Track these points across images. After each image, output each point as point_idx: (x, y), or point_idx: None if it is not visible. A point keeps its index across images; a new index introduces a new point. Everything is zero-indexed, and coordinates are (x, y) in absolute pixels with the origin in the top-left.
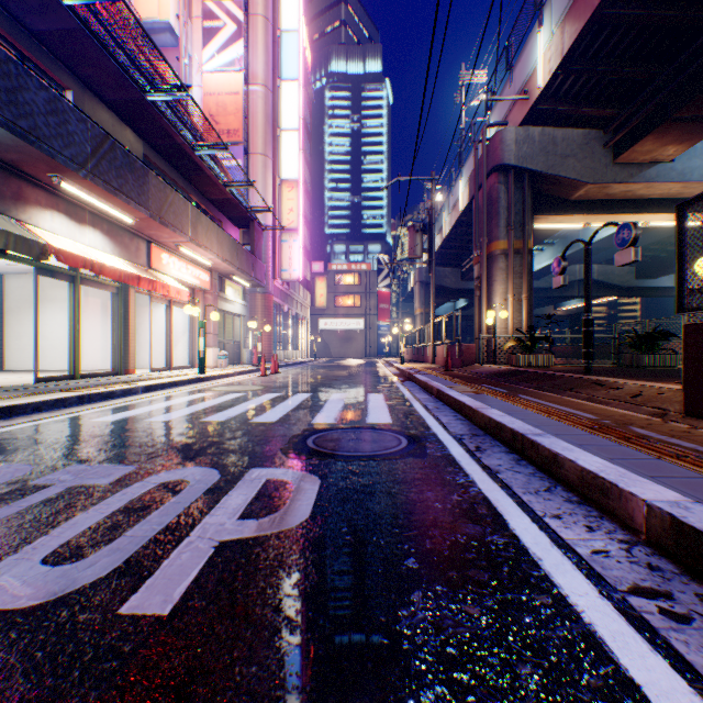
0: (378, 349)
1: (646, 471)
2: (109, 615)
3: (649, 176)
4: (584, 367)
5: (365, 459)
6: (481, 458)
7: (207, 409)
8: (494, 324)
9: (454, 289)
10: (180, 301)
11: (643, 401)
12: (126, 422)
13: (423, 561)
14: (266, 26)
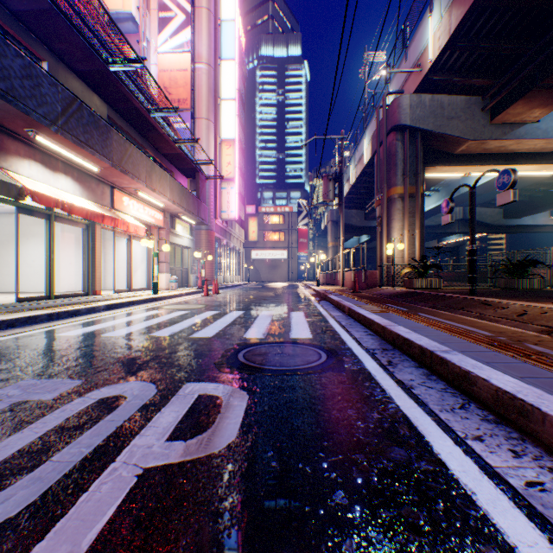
0: (298, 275)
1: None
2: None
3: (519, 134)
4: (469, 289)
5: (289, 374)
6: (394, 373)
7: (155, 325)
8: (393, 254)
9: (359, 227)
10: (139, 236)
11: (529, 319)
12: (84, 337)
13: (352, 496)
14: (209, 17)
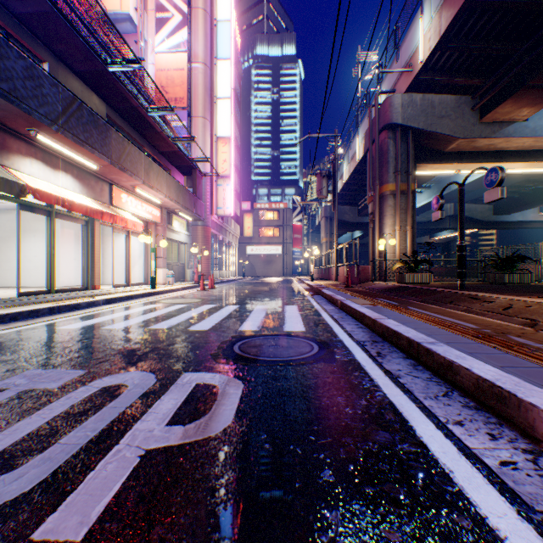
0: (293, 270)
1: (538, 380)
2: (19, 542)
3: (508, 132)
4: (459, 284)
5: (282, 364)
6: (383, 363)
7: (153, 318)
8: (385, 250)
9: (352, 223)
10: (137, 232)
11: (514, 313)
12: (85, 330)
13: (339, 474)
14: (205, 17)
